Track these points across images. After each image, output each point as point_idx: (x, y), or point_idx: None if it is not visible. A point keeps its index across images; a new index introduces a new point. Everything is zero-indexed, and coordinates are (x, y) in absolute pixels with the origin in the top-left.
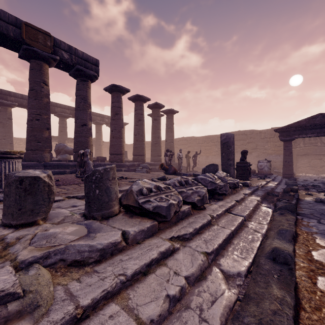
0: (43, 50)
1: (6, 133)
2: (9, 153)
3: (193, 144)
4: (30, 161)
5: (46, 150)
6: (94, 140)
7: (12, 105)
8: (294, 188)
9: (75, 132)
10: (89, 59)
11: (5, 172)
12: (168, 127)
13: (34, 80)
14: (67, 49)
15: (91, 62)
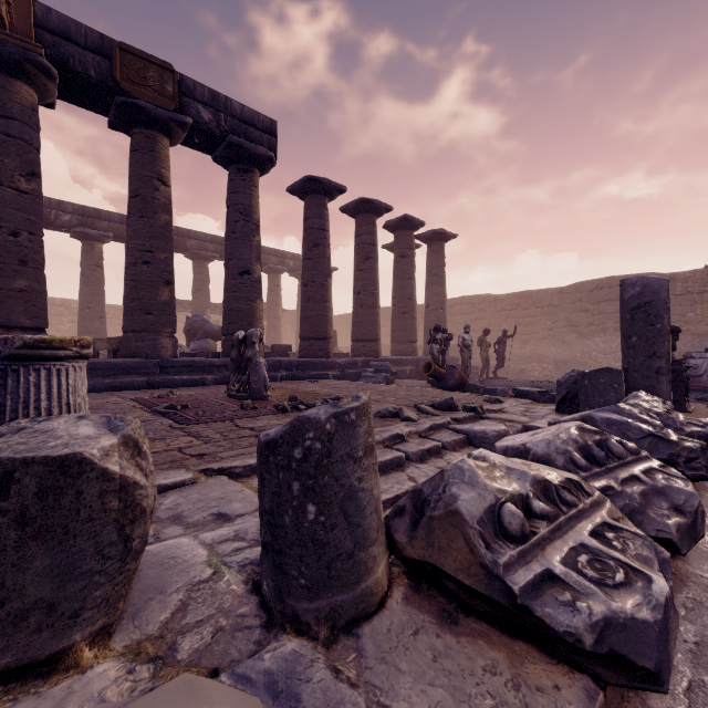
0: (158, 103)
1: (92, 296)
2: (49, 344)
3: (487, 314)
4: (130, 356)
5: (165, 331)
6: (265, 308)
7: (103, 239)
8: None
9: (226, 290)
10: (255, 119)
11: (37, 401)
12: (432, 274)
13: (139, 175)
14: (208, 100)
15: (260, 127)
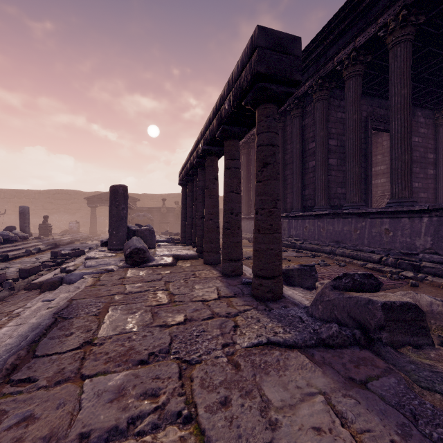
0: None
1: None
2: None
3: None
4: None
5: None
6: None
7: None
8: (77, 239)
9: None
10: None
11: None
12: None
13: None
14: None
15: None
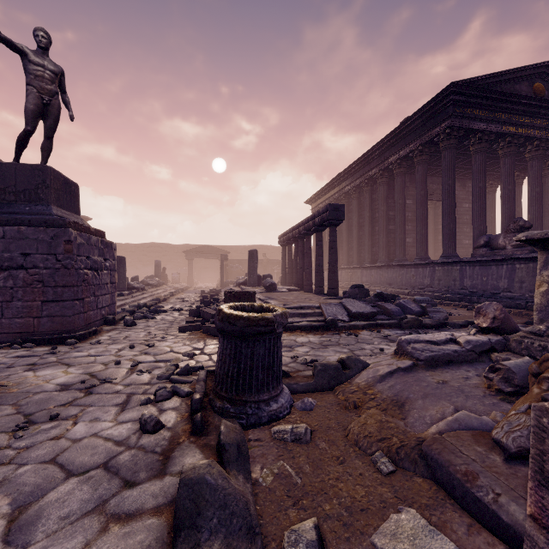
0: None
1: None
2: None
3: None
4: None
5: None
6: None
7: None
8: (188, 287)
9: None
10: None
11: None
12: None
13: None
14: None
15: None
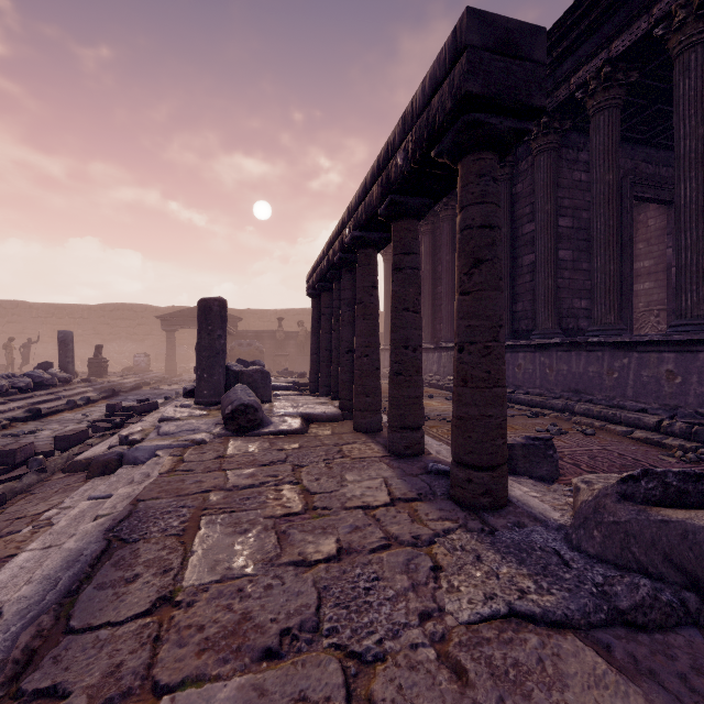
0: None
1: None
2: None
3: (22, 319)
4: None
5: None
6: None
7: None
8: (146, 382)
9: None
10: None
11: None
12: None
13: None
14: None
15: None
